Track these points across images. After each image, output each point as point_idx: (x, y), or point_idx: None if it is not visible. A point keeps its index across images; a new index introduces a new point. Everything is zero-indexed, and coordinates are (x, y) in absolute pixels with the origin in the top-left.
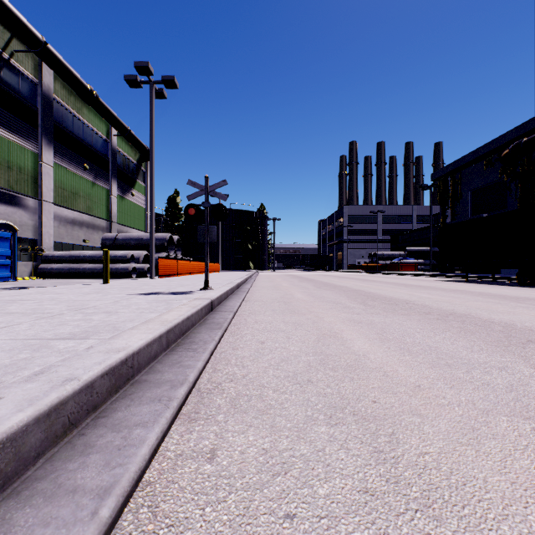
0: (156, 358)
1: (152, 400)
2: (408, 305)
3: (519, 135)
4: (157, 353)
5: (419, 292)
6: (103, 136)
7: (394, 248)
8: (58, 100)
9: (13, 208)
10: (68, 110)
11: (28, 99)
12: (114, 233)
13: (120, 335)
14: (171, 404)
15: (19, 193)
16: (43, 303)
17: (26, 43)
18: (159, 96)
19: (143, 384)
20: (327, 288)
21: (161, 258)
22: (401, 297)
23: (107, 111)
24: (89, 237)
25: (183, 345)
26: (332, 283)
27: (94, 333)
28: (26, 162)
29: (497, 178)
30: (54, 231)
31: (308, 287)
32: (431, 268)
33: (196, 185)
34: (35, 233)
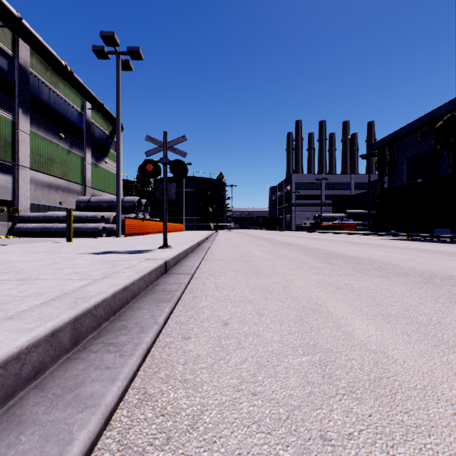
0: (40, 374)
1: None
2: (376, 264)
3: (452, 109)
4: (43, 364)
5: (374, 250)
6: (78, 109)
7: (336, 211)
8: (35, 74)
9: None
10: (44, 84)
11: (5, 71)
12: (87, 196)
13: None
14: None
15: None
16: None
17: (1, 17)
18: (125, 67)
19: None
20: (283, 246)
21: (128, 218)
22: (361, 255)
23: (81, 86)
24: (65, 200)
25: (106, 336)
26: (286, 241)
27: None
28: (3, 129)
29: (431, 148)
30: (31, 194)
31: (265, 245)
32: (370, 228)
33: (154, 140)
34: (12, 195)
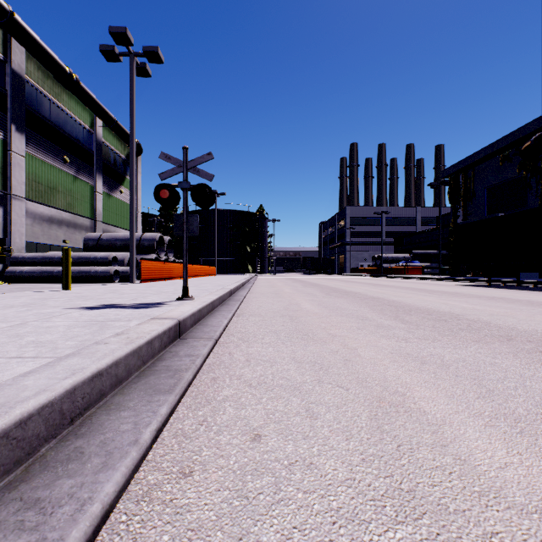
0: None
1: None
2: (463, 322)
3: (541, 126)
4: None
5: (454, 301)
6: (86, 127)
7: (398, 251)
8: (32, 83)
9: None
10: (44, 95)
11: None
12: (98, 233)
13: None
14: None
15: None
16: None
17: None
18: (142, 73)
19: None
20: (338, 295)
21: (144, 260)
22: (439, 307)
23: (90, 98)
24: (70, 237)
25: (34, 479)
26: (341, 289)
27: None
28: None
29: (515, 174)
30: (27, 230)
31: (314, 293)
32: (441, 272)
33: (171, 159)
34: (3, 232)
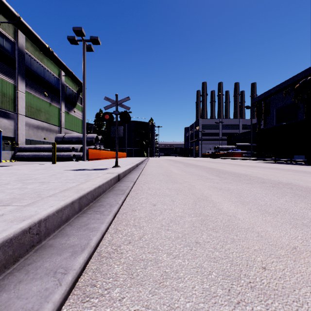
0: (68, 220)
1: (47, 273)
2: (247, 177)
3: (305, 75)
4: (69, 216)
5: (250, 169)
6: (56, 76)
7: (229, 144)
8: (28, 53)
9: (0, 118)
10: (34, 60)
11: (9, 52)
12: (62, 134)
13: (37, 202)
14: (65, 278)
15: (3, 109)
16: (2, 175)
17: (7, 17)
18: (89, 50)
19: (46, 250)
20: (192, 167)
21: (90, 149)
22: (240, 172)
23: (58, 61)
24: (48, 136)
25: (93, 208)
26: (194, 164)
27: (18, 200)
28: (8, 90)
29: (292, 101)
30: (26, 133)
31: (180, 166)
32: (252, 155)
33: (109, 100)
34: (14, 134)
